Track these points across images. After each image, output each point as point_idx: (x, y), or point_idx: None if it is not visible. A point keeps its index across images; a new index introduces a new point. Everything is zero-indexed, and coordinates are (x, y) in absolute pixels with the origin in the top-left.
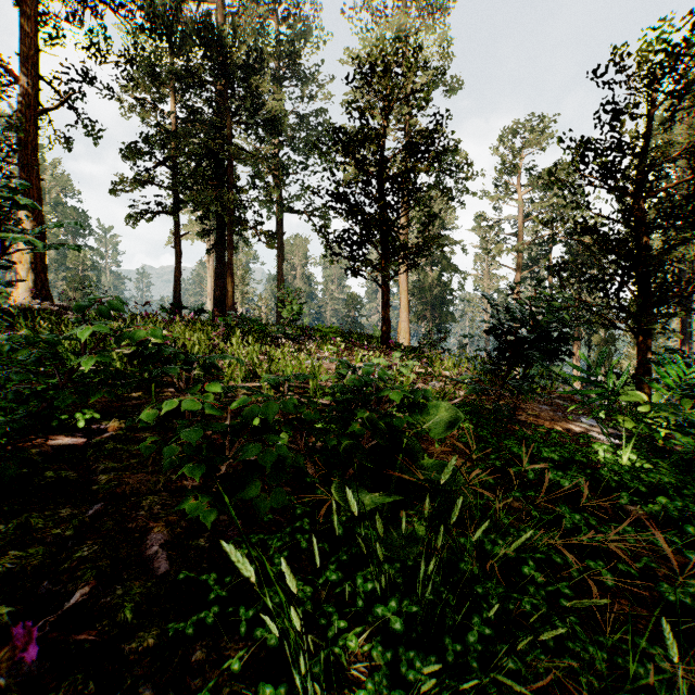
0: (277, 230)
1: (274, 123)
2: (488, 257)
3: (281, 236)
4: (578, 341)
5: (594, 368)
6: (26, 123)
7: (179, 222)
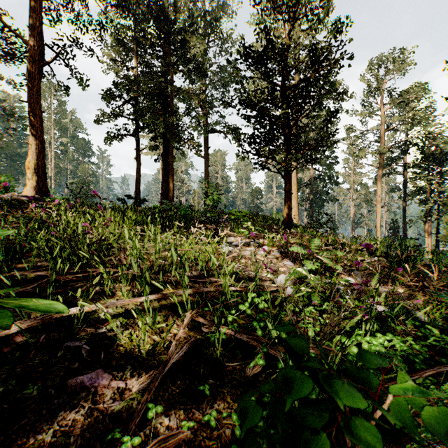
0: (204, 145)
1: (201, 67)
2: (353, 160)
3: (207, 149)
4: (428, 220)
5: (444, 241)
6: (31, 72)
7: (139, 141)
